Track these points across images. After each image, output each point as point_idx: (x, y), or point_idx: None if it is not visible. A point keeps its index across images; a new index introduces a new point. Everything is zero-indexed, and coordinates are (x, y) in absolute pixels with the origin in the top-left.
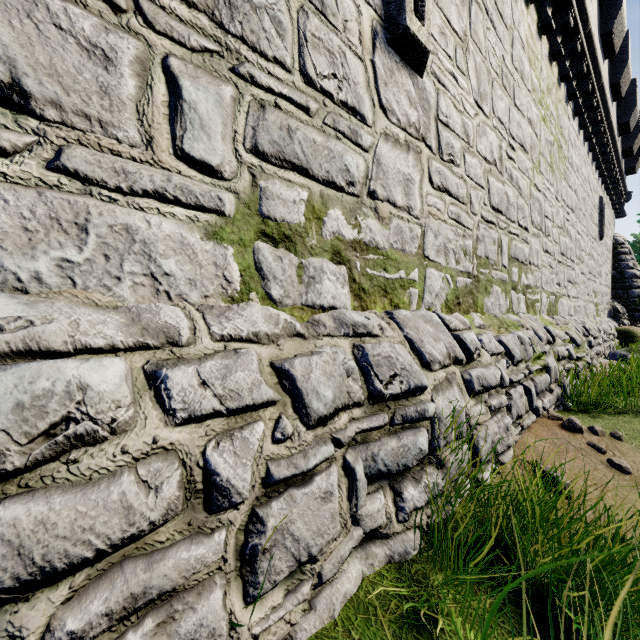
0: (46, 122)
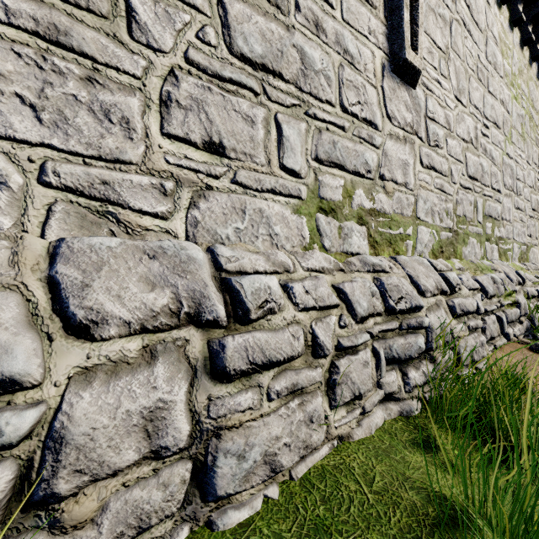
0: (231, 159)
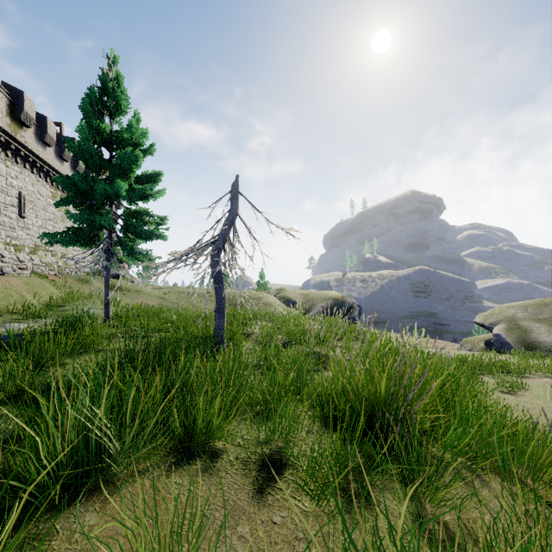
0: None
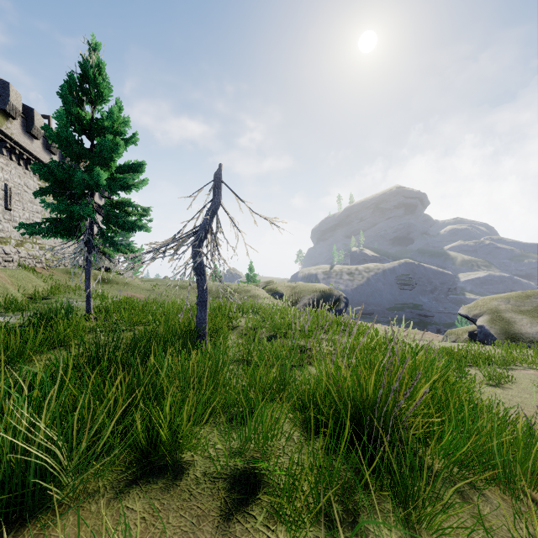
0: None
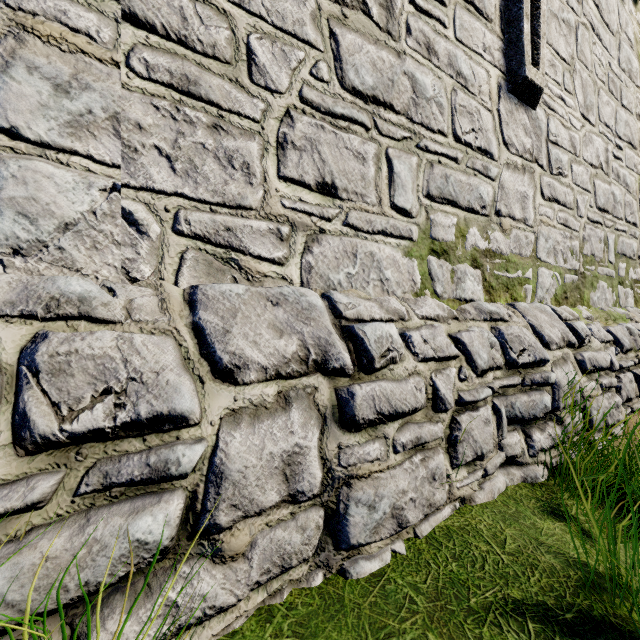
0: (342, 200)
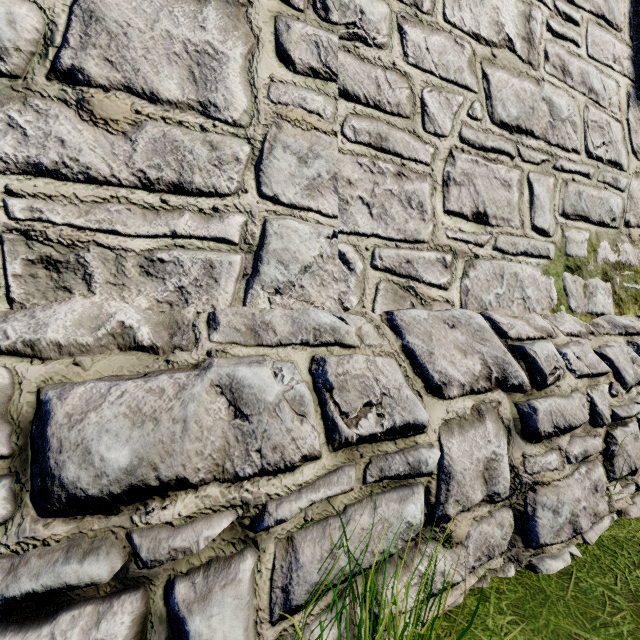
0: (492, 227)
